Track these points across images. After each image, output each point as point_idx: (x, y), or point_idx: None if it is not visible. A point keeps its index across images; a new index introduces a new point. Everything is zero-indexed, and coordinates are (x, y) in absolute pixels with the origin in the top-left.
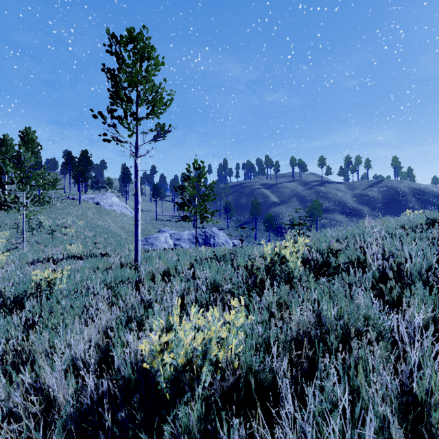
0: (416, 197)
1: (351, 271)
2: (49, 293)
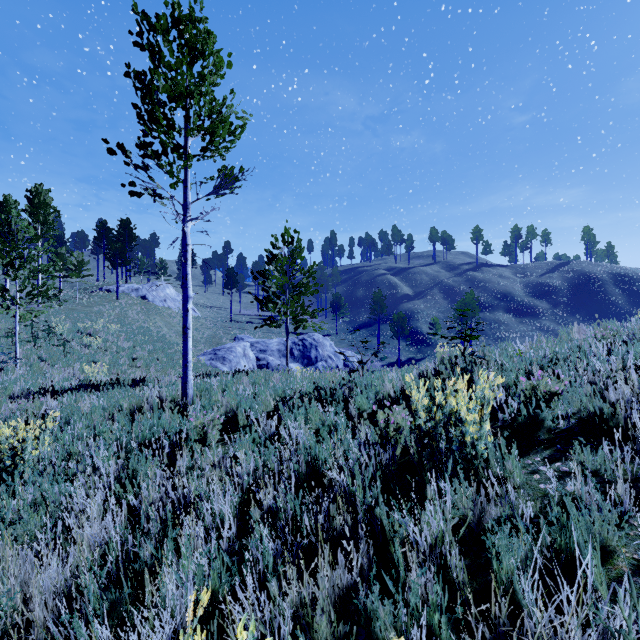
0: (620, 288)
1: (605, 449)
2: (12, 465)
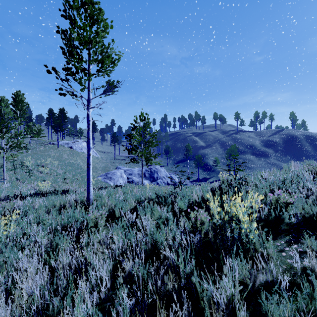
0: (309, 142)
1: None
2: None
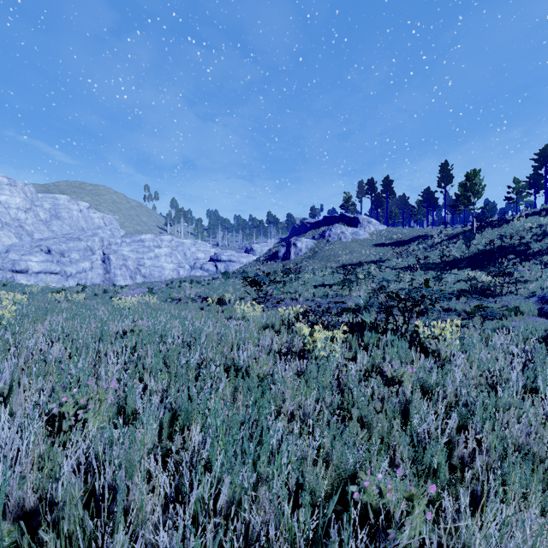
0: None
1: None
2: None
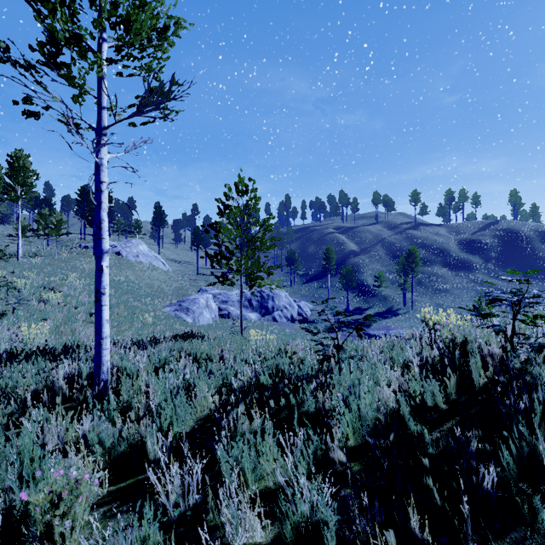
0: None
1: None
2: None
